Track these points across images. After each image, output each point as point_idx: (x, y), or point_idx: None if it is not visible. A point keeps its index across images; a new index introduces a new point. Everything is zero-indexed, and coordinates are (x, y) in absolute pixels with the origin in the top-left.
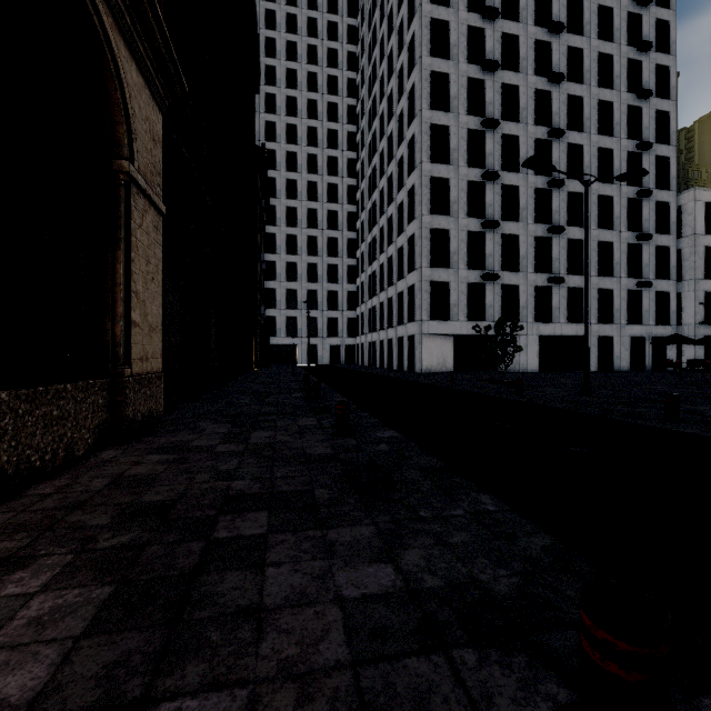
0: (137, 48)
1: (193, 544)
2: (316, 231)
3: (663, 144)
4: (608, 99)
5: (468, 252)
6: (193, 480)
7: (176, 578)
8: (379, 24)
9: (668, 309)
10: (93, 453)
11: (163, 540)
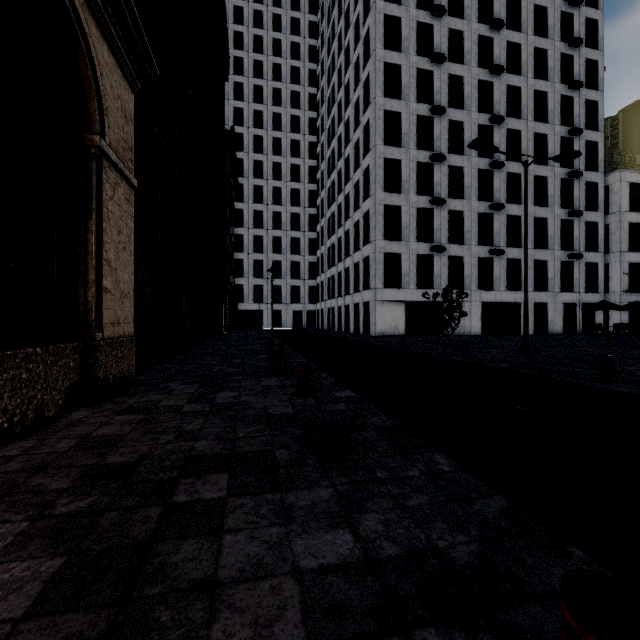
0: (108, 29)
1: (152, 510)
2: (280, 207)
3: (592, 131)
4: (543, 89)
5: (417, 227)
6: (158, 441)
7: (130, 547)
8: (337, 20)
9: (596, 278)
10: (64, 414)
11: (122, 505)
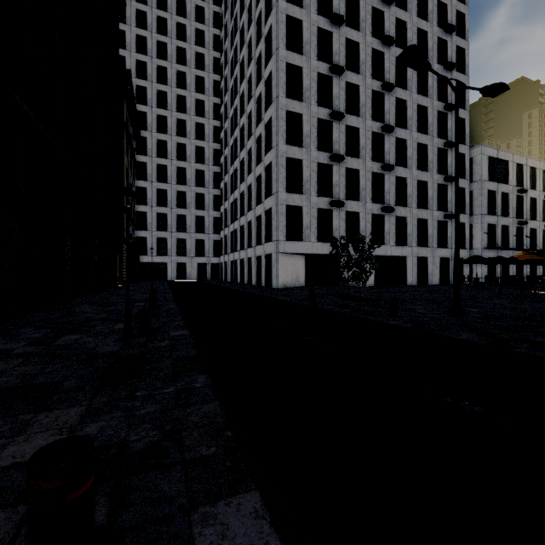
0: None
1: None
2: (184, 163)
3: (461, 109)
4: None
5: (318, 181)
6: None
7: None
8: None
9: (464, 236)
10: None
11: None
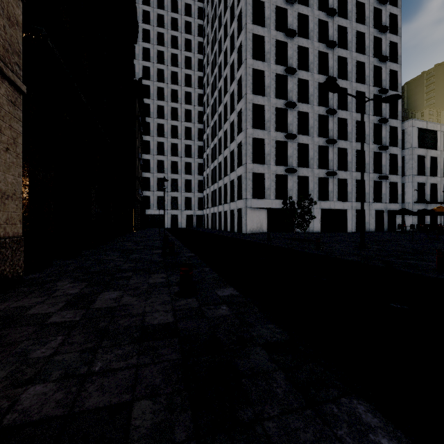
0: None
1: None
2: (177, 140)
3: (394, 91)
4: (362, 60)
5: (276, 154)
6: None
7: None
8: (218, 5)
9: (396, 193)
10: None
11: None
